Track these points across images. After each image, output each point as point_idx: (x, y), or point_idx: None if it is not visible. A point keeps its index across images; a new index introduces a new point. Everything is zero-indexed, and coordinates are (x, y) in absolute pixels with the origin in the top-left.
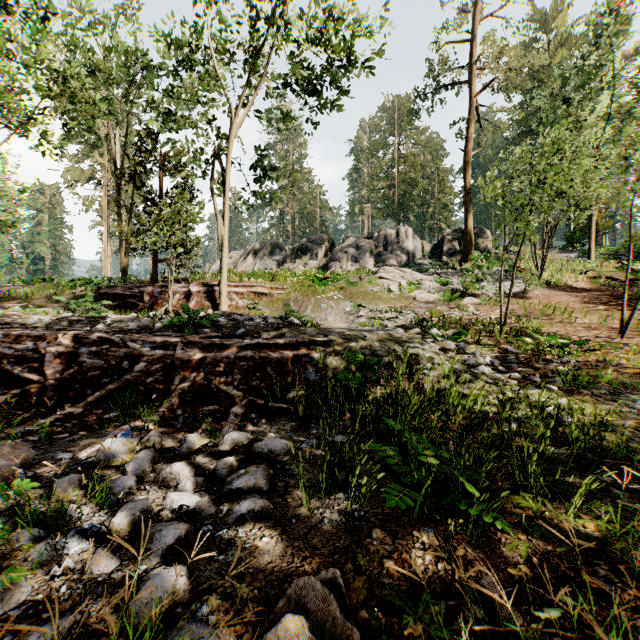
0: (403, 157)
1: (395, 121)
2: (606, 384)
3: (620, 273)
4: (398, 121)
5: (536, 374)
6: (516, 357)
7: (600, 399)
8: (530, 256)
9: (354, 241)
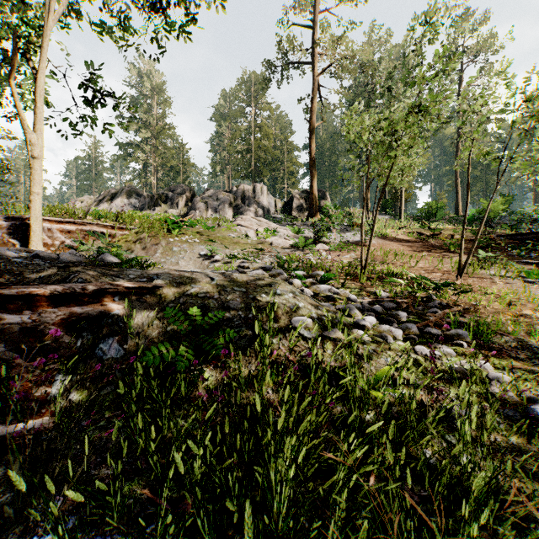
0: (259, 126)
1: (252, 94)
2: (504, 333)
3: (423, 230)
4: (254, 94)
5: (430, 324)
6: (390, 302)
7: (521, 357)
8: (358, 216)
9: (214, 193)
